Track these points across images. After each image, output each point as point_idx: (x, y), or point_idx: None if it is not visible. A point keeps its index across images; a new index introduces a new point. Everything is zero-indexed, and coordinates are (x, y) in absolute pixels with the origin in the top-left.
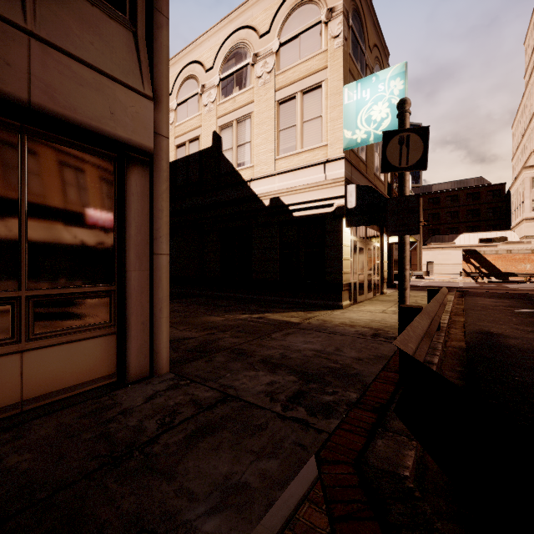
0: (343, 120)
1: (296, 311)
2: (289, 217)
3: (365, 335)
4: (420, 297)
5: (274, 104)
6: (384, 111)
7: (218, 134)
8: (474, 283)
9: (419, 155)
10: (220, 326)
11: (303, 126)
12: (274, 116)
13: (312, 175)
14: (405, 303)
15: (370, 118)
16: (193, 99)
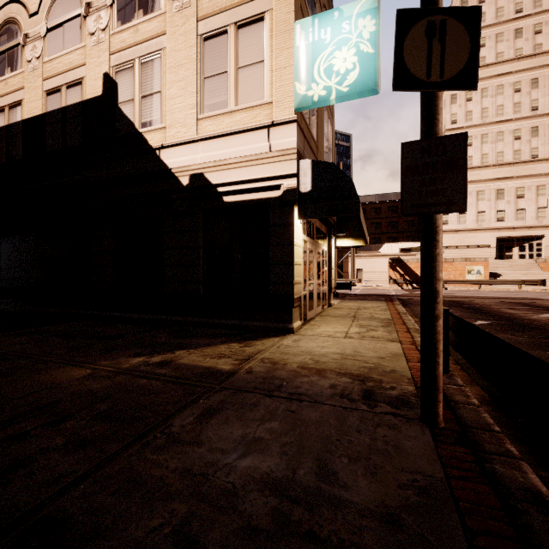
0: (294, 69)
1: (228, 342)
2: (218, 203)
3: (352, 396)
4: (371, 309)
5: (197, 39)
6: (349, 60)
7: (111, 78)
8: (402, 290)
9: (463, 60)
10: (65, 400)
11: (238, 73)
12: (195, 56)
13: (251, 143)
14: (438, 344)
15: (330, 67)
16: (72, 23)
